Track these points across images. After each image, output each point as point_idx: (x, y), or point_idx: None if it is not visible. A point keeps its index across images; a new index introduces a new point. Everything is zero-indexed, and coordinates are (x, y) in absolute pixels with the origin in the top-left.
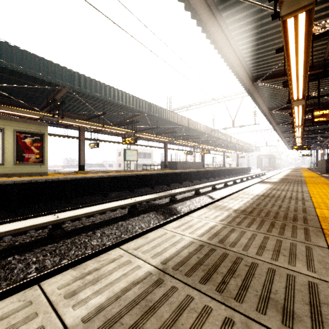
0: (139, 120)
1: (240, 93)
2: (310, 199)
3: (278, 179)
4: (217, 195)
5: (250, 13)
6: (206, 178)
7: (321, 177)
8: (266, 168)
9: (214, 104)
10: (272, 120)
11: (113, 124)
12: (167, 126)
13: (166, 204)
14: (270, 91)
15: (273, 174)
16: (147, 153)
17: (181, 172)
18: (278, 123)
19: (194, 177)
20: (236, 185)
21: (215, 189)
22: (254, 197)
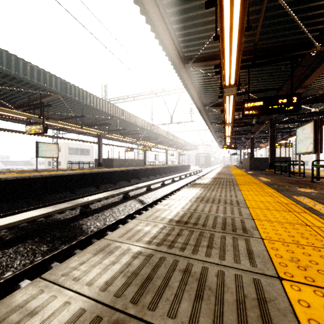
0: (56, 104)
1: (178, 89)
2: (254, 225)
3: (210, 179)
4: (150, 197)
5: None
6: (146, 177)
7: (248, 174)
8: (203, 166)
9: (153, 97)
10: (207, 117)
11: (14, 106)
12: (98, 116)
13: (72, 219)
14: (203, 82)
15: (208, 170)
16: (86, 149)
17: (115, 171)
18: (212, 122)
19: (133, 175)
20: (173, 183)
21: (150, 190)
22: (162, 229)
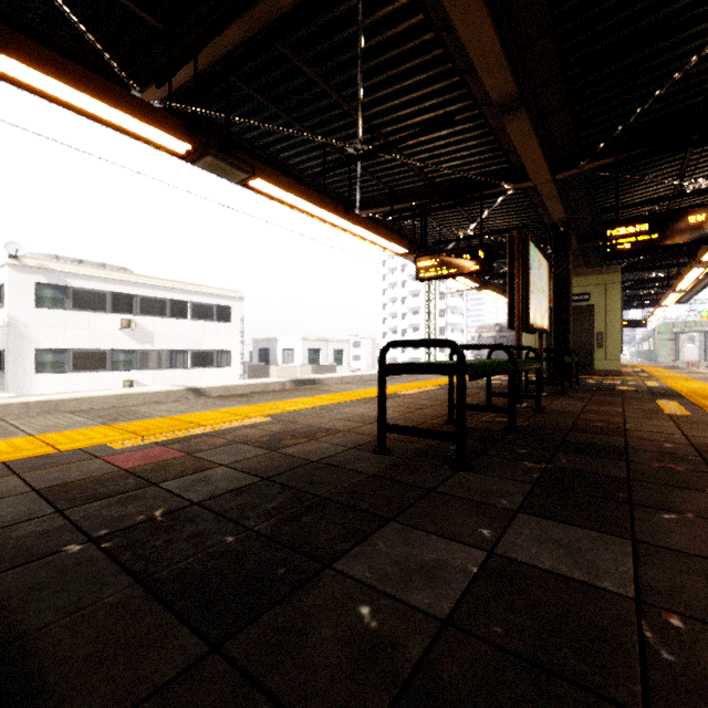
0: None
1: None
2: (703, 382)
3: None
4: None
5: None
6: None
7: None
8: None
9: None
10: None
11: None
12: None
13: None
14: None
15: None
16: None
17: None
18: None
19: None
20: None
21: None
22: None
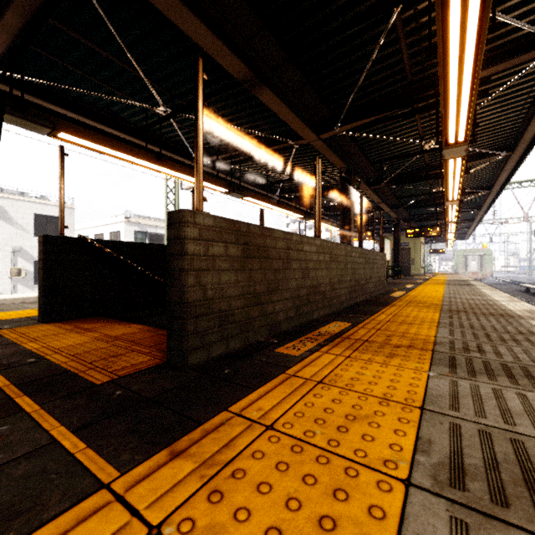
0: None
1: None
2: (446, 278)
3: (468, 281)
4: None
5: (469, 201)
6: None
7: (423, 283)
8: None
9: None
10: (534, 117)
11: None
12: None
13: None
14: (485, 171)
15: None
16: None
17: None
18: None
19: None
20: None
21: None
22: (463, 278)
